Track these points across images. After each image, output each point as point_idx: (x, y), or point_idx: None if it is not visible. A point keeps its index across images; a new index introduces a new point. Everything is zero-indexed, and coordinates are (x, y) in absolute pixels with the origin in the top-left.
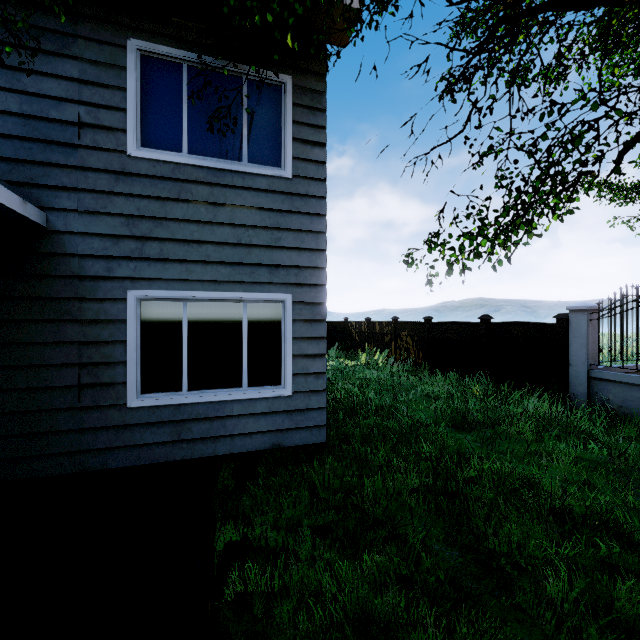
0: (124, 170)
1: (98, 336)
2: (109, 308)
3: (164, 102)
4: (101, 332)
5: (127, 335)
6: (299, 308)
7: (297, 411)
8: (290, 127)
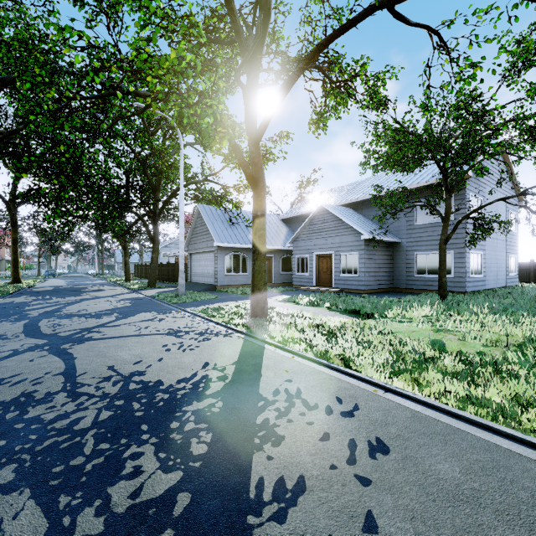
0: (414, 228)
1: (409, 262)
2: (411, 256)
3: (422, 211)
4: (410, 261)
5: (414, 262)
6: (456, 254)
7: (455, 282)
8: (453, 207)
